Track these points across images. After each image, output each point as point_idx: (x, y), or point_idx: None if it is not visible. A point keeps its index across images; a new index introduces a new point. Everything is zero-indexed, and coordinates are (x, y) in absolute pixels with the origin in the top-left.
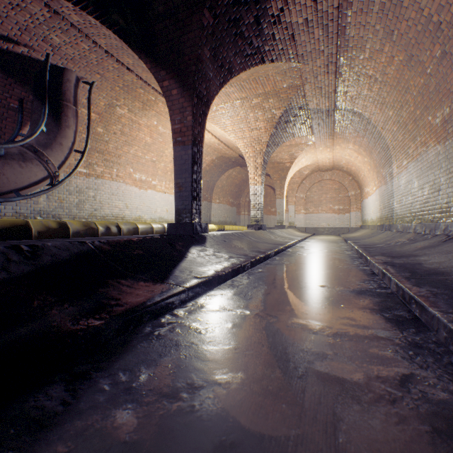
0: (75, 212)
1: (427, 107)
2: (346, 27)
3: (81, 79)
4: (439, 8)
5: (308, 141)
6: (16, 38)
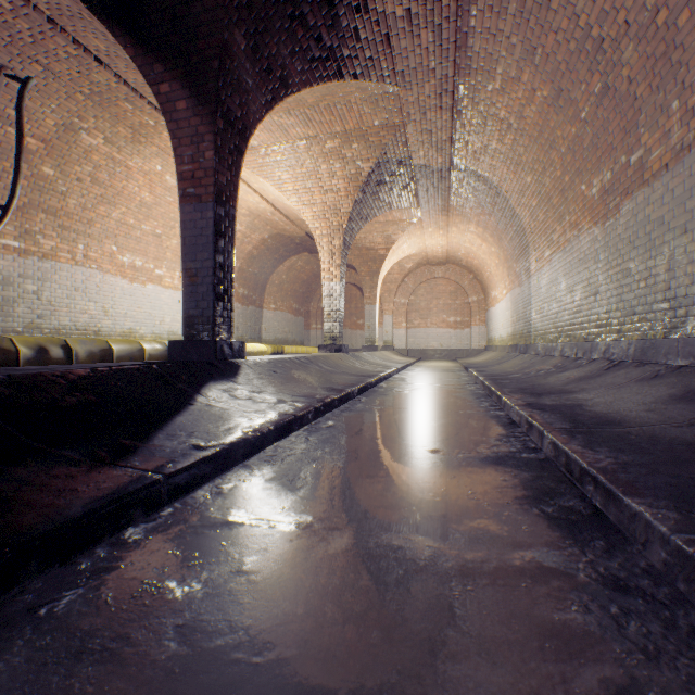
0: None
1: (579, 171)
2: (469, 35)
3: (2, 69)
4: (601, 15)
5: (413, 218)
6: None
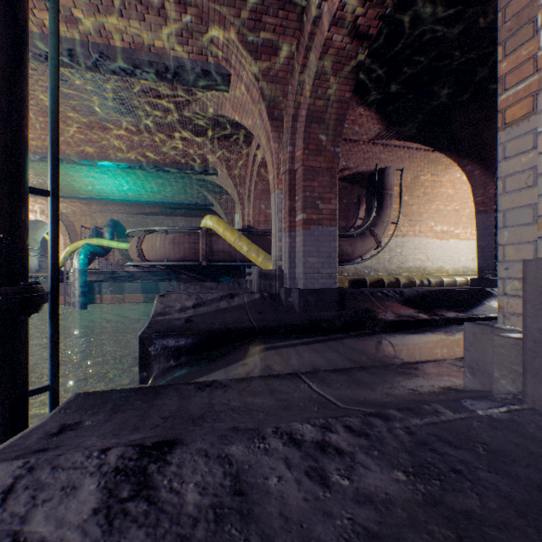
0: (386, 266)
1: None
2: None
3: (394, 169)
4: None
5: None
6: (360, 164)
